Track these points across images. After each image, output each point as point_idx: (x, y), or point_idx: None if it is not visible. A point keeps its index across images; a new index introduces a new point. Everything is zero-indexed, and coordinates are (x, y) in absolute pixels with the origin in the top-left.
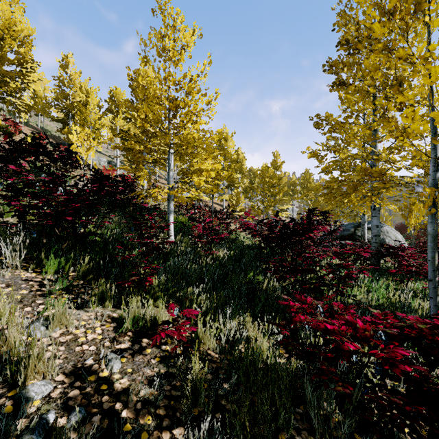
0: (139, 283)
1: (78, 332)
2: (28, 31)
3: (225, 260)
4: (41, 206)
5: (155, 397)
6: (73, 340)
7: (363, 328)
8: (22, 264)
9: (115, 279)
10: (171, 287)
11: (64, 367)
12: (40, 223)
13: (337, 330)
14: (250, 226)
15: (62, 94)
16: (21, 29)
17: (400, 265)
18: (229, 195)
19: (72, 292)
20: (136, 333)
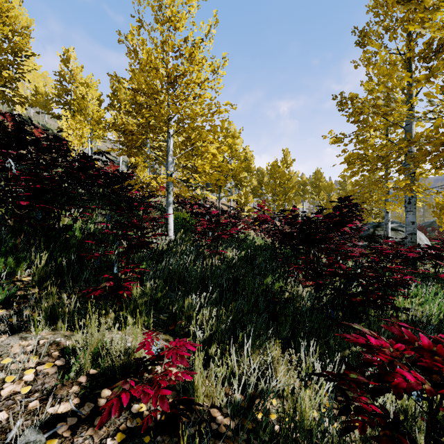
0: (111, 293)
1: None
2: (26, 22)
3: (234, 262)
4: None
5: None
6: None
7: None
8: None
9: (88, 286)
10: (162, 298)
11: None
12: None
13: None
14: (266, 219)
15: (63, 89)
16: (15, 15)
17: None
18: (237, 194)
19: (12, 306)
20: (95, 377)
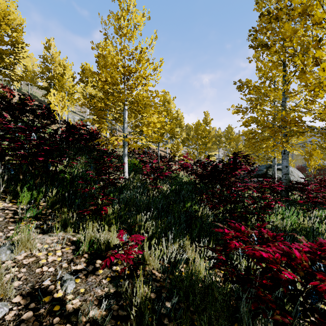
0: (96, 212)
1: (40, 254)
2: (20, 20)
3: (168, 193)
4: (18, 148)
5: (103, 317)
6: (35, 262)
7: (301, 258)
8: (2, 196)
9: (78, 208)
10: (123, 215)
11: (22, 288)
12: (16, 162)
13: (273, 258)
14: (188, 166)
15: (45, 68)
16: (14, 18)
17: (307, 197)
18: (171, 144)
19: (40, 219)
20: (92, 254)
